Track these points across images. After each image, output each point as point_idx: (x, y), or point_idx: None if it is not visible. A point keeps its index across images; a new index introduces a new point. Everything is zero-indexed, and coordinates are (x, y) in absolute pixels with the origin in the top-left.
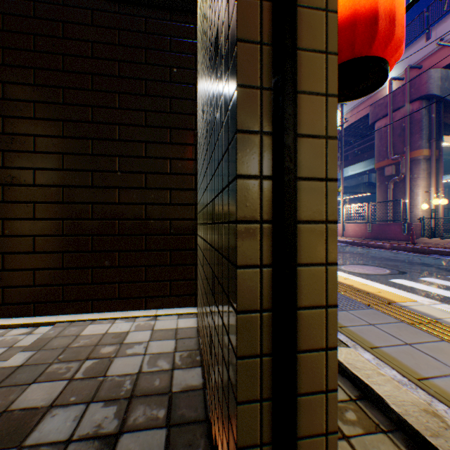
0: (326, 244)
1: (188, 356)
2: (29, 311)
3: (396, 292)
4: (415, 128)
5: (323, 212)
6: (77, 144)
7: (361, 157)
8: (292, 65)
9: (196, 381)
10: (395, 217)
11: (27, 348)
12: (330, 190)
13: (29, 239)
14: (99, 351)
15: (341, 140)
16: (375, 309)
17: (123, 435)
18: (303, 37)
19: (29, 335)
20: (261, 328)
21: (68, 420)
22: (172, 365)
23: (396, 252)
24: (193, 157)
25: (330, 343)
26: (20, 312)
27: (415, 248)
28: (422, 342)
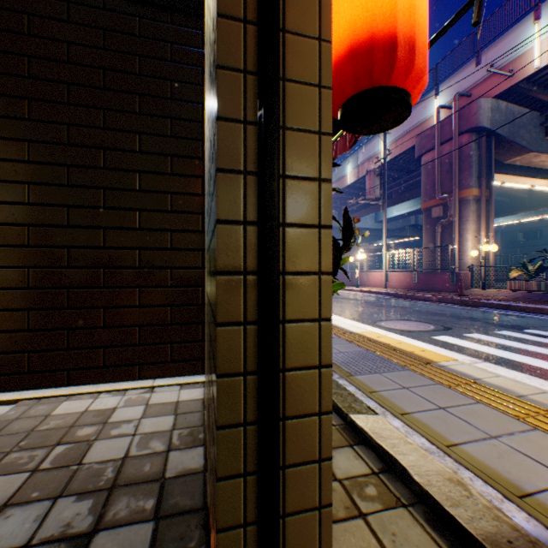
0: (320, 297)
1: (188, 434)
2: None
3: (437, 350)
4: (465, 164)
5: (317, 262)
6: (48, 171)
7: (407, 195)
8: (275, 99)
9: (196, 463)
10: (443, 265)
11: None
12: (324, 238)
13: None
14: (75, 434)
15: (384, 176)
16: (411, 371)
17: (98, 534)
18: (294, 68)
19: None
20: (246, 392)
21: (27, 521)
22: (168, 446)
23: (444, 305)
24: (199, 191)
25: (324, 407)
26: None
27: (464, 300)
28: (457, 405)
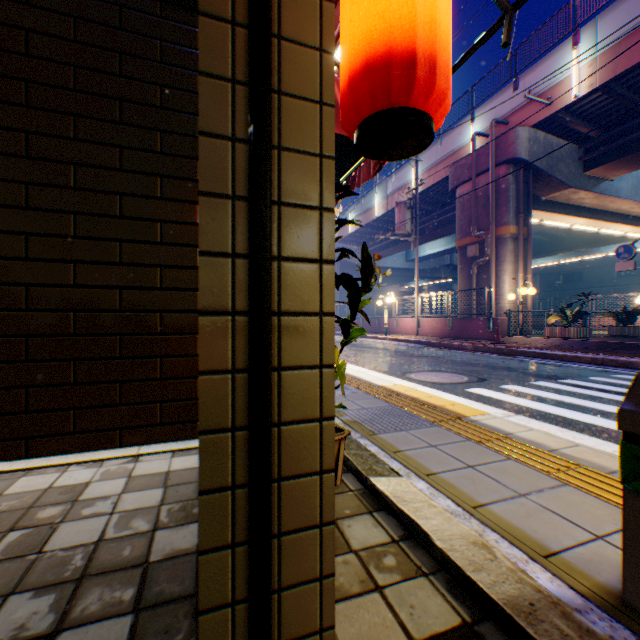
0: (321, 341)
1: (180, 509)
2: None
3: (469, 403)
4: (502, 199)
5: (318, 302)
6: (0, 190)
7: (441, 231)
8: (267, 115)
9: (188, 542)
10: (479, 310)
11: None
12: (326, 275)
13: None
14: (34, 517)
15: (416, 209)
16: (440, 427)
17: (61, 634)
18: (291, 80)
19: None
20: (235, 451)
21: None
22: (154, 525)
23: (479, 354)
24: (196, 220)
25: (327, 465)
26: None
27: (500, 349)
28: (487, 462)
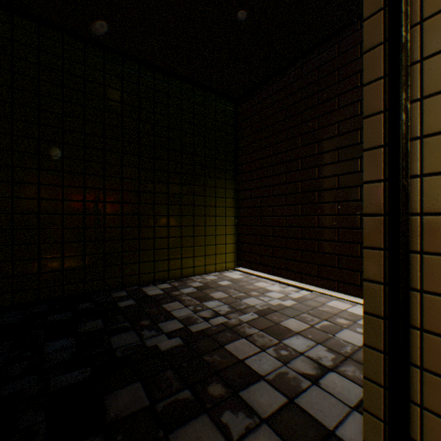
0: None
1: None
2: (297, 278)
3: None
4: None
5: None
6: (326, 157)
7: None
8: (397, 90)
9: None
10: None
11: (293, 299)
12: None
13: (297, 229)
14: (334, 319)
15: None
16: None
17: (332, 372)
18: (431, 44)
19: (296, 292)
20: (384, 297)
21: (303, 344)
22: None
23: None
24: None
25: None
26: (292, 277)
27: None
28: None
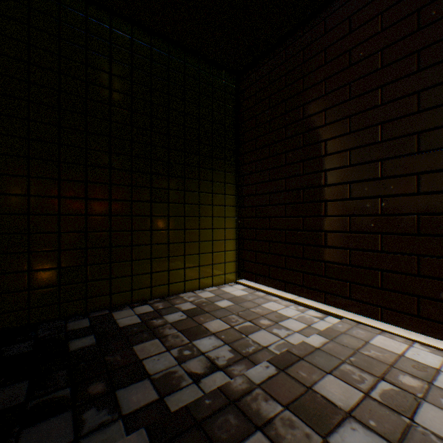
0: None
1: None
2: (319, 298)
3: None
4: None
5: None
6: (362, 135)
7: None
8: None
9: None
10: None
11: (320, 332)
12: None
13: (319, 234)
14: (395, 377)
15: None
16: None
17: None
18: None
19: (320, 320)
20: None
21: None
22: None
23: None
24: None
25: None
26: (312, 296)
27: None
28: None
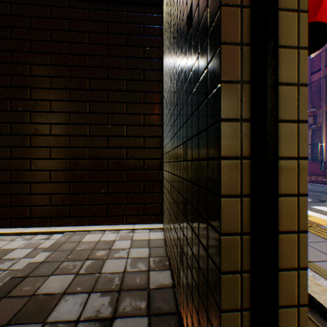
0: (298, 177)
1: (159, 261)
2: (47, 223)
3: (321, 216)
4: None
5: (295, 150)
6: (79, 105)
7: None
8: (274, 20)
9: (167, 281)
10: (313, 157)
11: (46, 249)
12: (301, 131)
13: (47, 173)
14: (95, 254)
15: None
16: None
17: (116, 320)
18: None
19: (47, 239)
20: (241, 248)
21: (76, 304)
22: (148, 268)
23: (315, 184)
24: (160, 112)
25: (301, 264)
26: (41, 223)
27: None
28: None
